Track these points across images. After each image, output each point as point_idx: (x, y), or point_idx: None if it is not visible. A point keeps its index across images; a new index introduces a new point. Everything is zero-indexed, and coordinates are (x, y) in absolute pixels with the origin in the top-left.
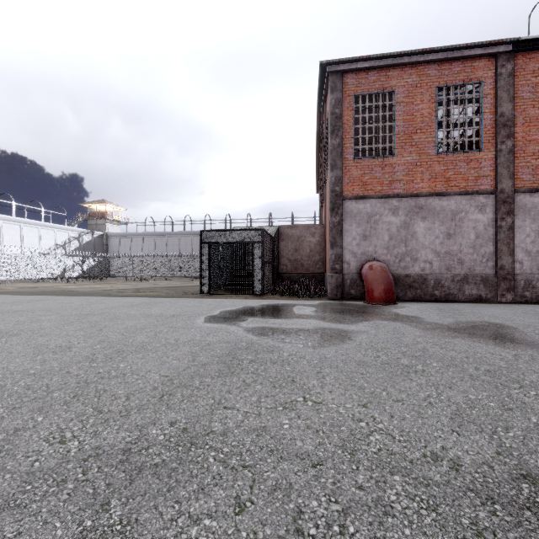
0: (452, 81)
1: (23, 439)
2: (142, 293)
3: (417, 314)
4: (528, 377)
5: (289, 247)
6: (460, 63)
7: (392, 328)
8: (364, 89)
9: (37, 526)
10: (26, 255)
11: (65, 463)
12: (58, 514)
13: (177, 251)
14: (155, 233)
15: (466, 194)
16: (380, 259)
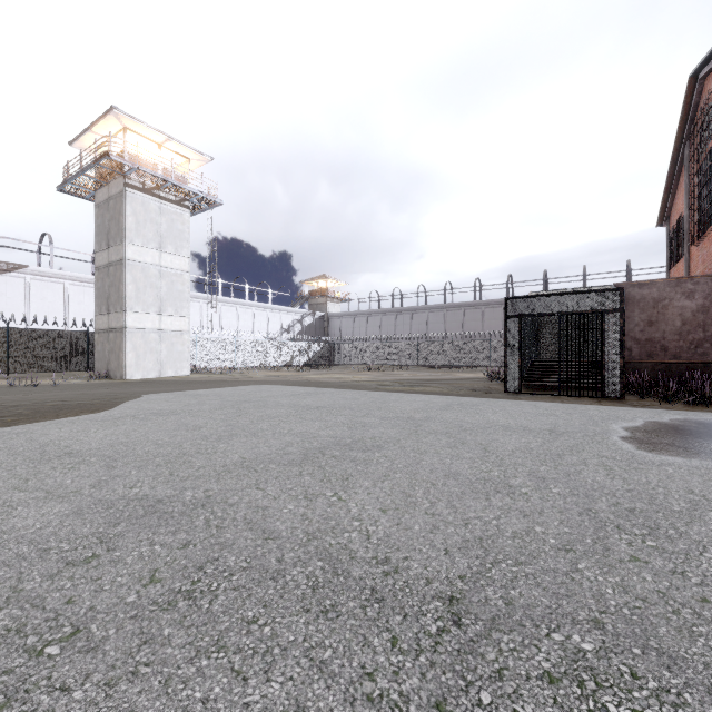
0: None
1: None
2: (416, 388)
3: None
4: None
5: (635, 318)
6: None
7: None
8: None
9: None
10: (261, 341)
11: None
12: None
13: (408, 332)
14: (381, 311)
15: None
16: None
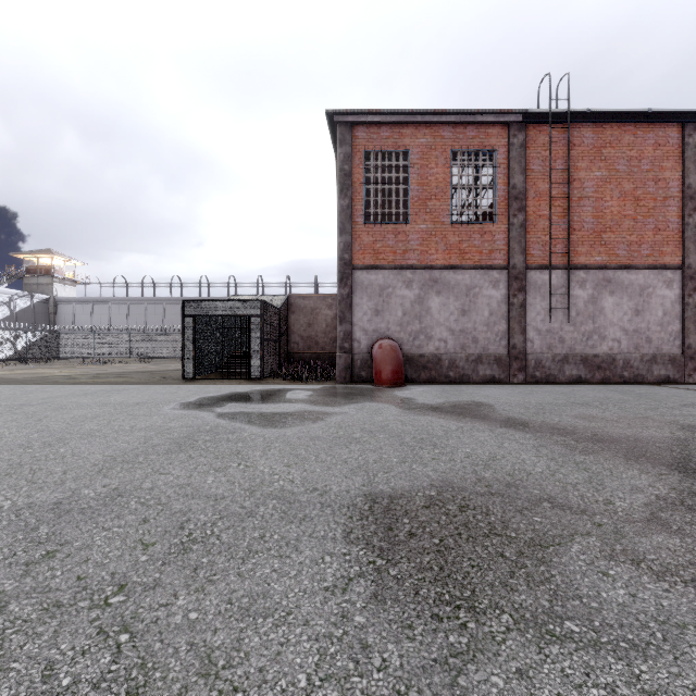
0: (467, 146)
1: None
2: (104, 379)
3: (415, 396)
4: (448, 442)
5: (301, 321)
6: (474, 128)
7: (375, 409)
8: (376, 146)
9: None
10: None
11: None
12: None
13: (160, 323)
14: (128, 299)
15: (481, 269)
16: (393, 337)
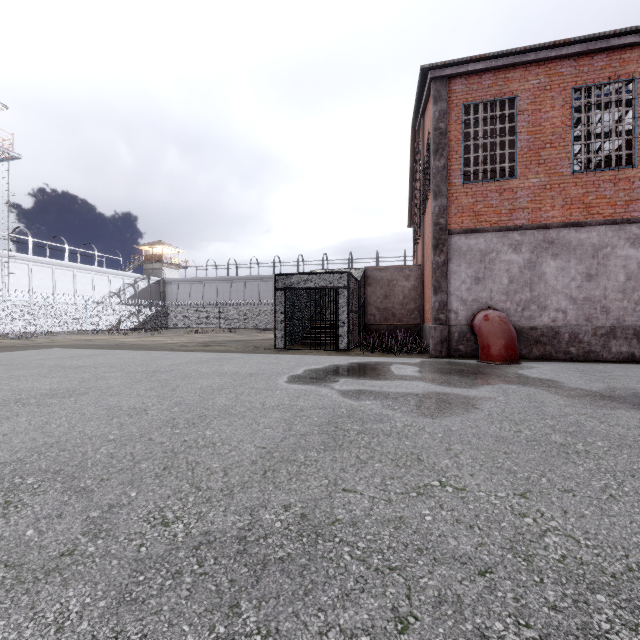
0: (594, 79)
1: (120, 517)
2: (208, 347)
3: (552, 377)
4: None
5: (377, 293)
6: (604, 56)
7: (524, 394)
8: (476, 97)
9: (162, 628)
10: (80, 304)
11: (174, 550)
12: (183, 615)
13: (242, 299)
14: (217, 278)
15: (613, 224)
16: (497, 308)
